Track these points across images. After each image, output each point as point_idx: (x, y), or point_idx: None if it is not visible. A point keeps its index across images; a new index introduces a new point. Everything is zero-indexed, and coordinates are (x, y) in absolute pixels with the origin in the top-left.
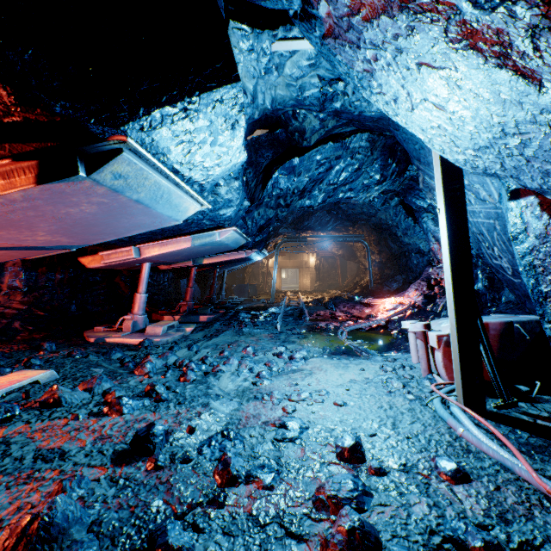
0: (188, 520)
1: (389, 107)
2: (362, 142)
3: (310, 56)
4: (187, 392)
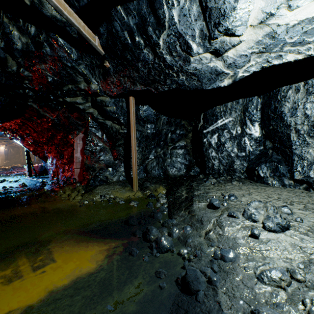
0: None
1: None
2: None
3: None
4: None
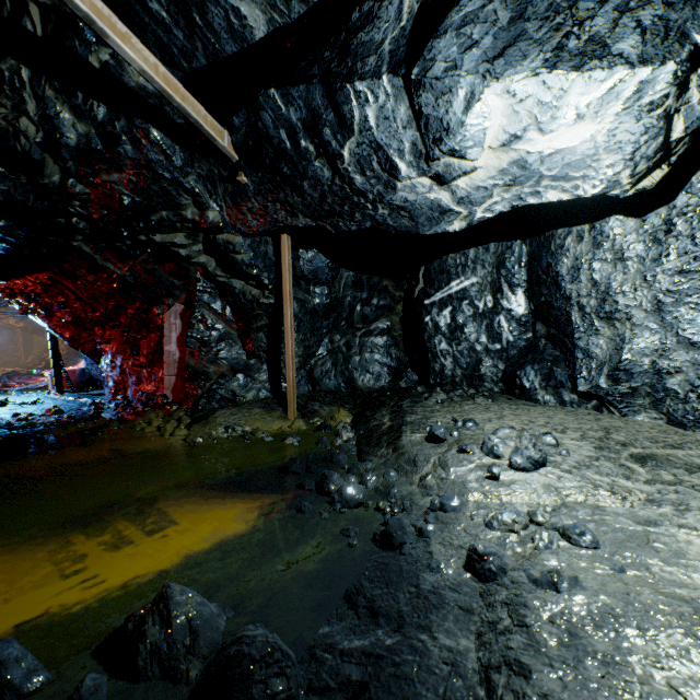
0: None
1: None
2: None
3: None
4: None
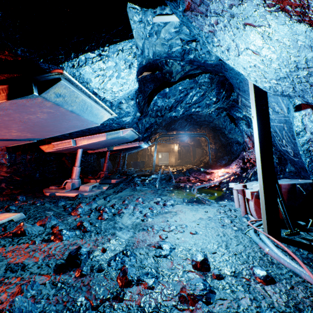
0: (100, 310)
1: (224, 54)
2: (206, 79)
3: (176, 26)
4: (102, 226)
